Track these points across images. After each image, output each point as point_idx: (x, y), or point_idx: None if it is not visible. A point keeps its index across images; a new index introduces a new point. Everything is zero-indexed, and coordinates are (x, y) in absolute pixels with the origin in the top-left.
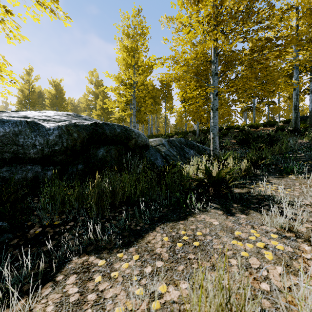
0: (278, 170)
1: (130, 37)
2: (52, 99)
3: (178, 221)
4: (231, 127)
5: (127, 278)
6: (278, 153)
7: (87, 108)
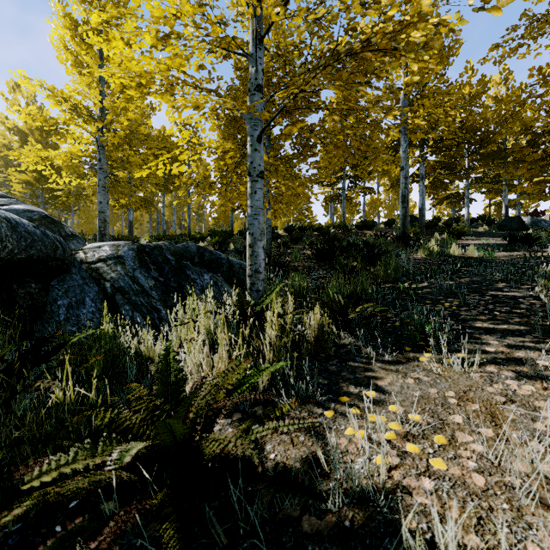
0: (391, 330)
1: (88, 0)
2: None
3: None
4: (309, 228)
5: None
6: (384, 280)
7: (5, 167)
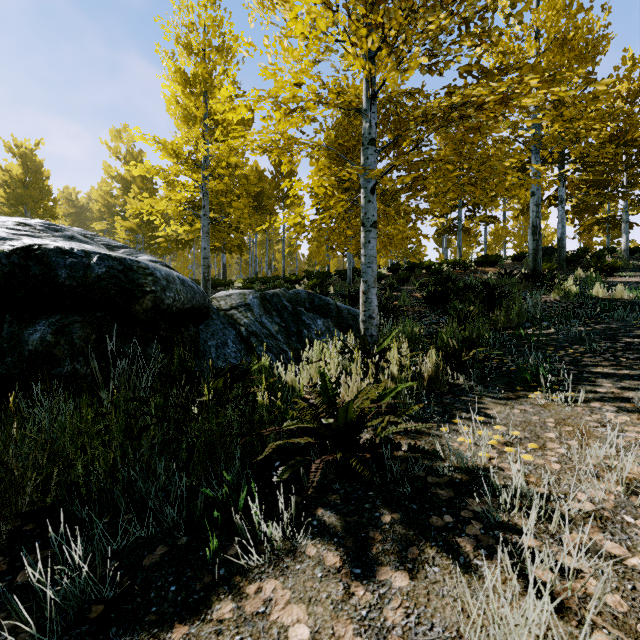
0: (505, 373)
1: (195, 52)
2: (14, 188)
3: (170, 624)
4: (417, 266)
5: None
6: (504, 326)
7: (108, 214)
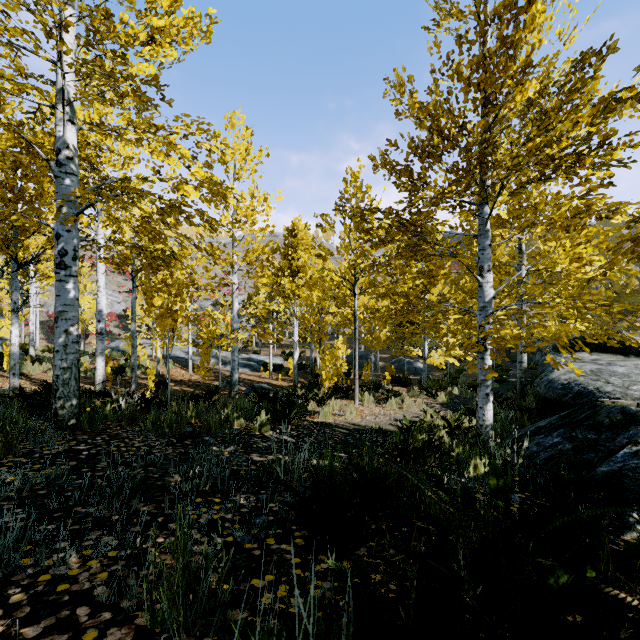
0: (385, 436)
1: None
2: None
3: None
4: None
5: None
6: None
7: None
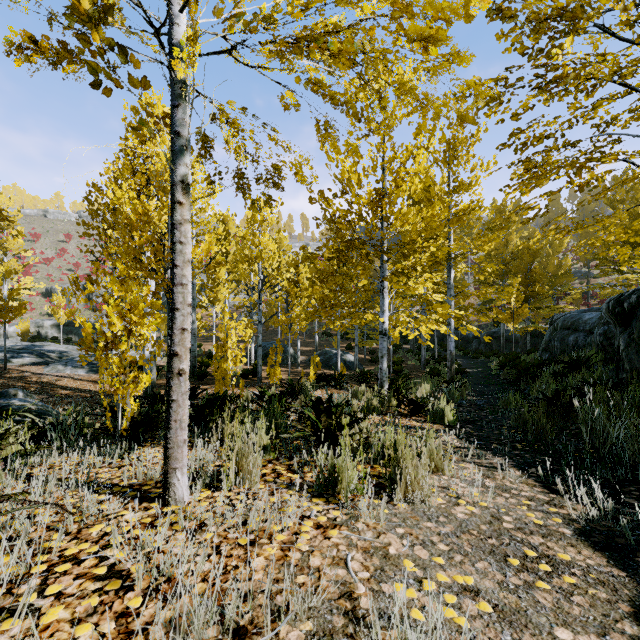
0: None
1: None
2: None
3: (636, 607)
4: None
5: (509, 508)
6: None
7: None
